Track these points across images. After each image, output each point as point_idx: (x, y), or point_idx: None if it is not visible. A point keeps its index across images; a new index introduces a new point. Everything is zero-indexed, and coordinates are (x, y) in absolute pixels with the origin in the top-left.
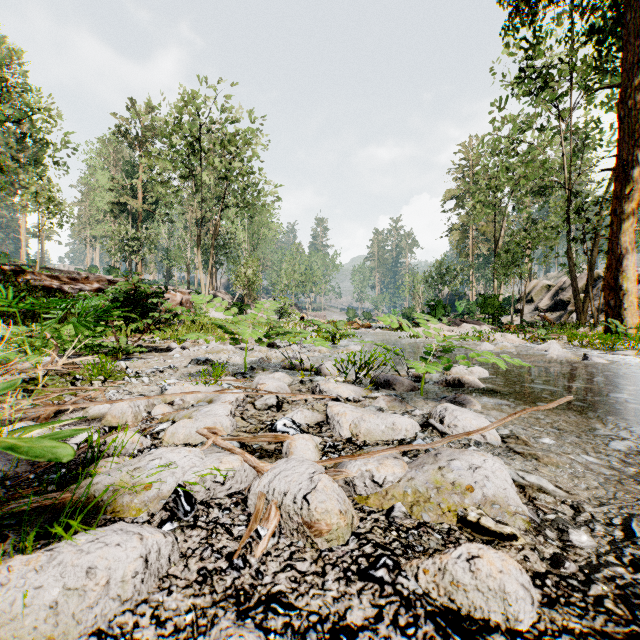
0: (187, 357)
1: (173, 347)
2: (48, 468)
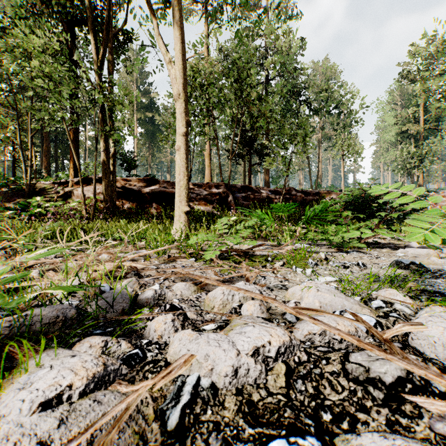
0: (410, 257)
1: (412, 246)
2: (119, 322)
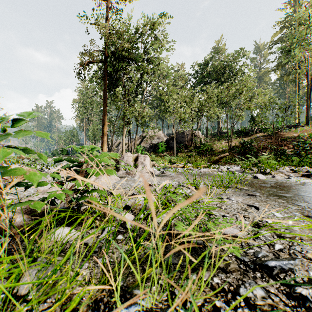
0: None
1: None
2: None
